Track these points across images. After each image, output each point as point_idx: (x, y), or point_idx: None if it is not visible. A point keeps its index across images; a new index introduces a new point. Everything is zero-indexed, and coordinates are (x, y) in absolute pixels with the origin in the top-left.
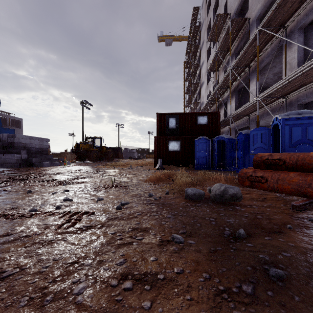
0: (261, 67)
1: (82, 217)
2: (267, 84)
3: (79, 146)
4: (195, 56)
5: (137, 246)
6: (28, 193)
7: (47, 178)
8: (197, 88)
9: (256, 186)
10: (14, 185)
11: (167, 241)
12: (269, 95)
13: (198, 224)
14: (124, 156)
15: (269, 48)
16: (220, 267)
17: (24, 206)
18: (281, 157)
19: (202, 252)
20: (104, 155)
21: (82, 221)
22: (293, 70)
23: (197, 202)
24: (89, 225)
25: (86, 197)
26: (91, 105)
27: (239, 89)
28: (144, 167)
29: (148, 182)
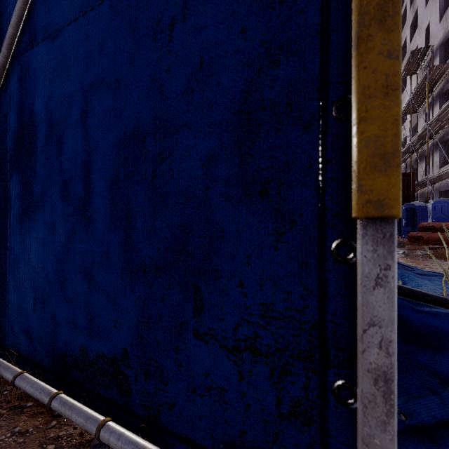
0: None
1: None
2: None
3: None
4: None
5: None
6: None
7: None
8: None
9: (417, 242)
10: None
11: None
12: None
13: None
14: None
15: None
16: None
17: None
18: (433, 225)
19: None
20: None
21: None
22: None
23: None
24: None
25: None
26: None
27: (445, 140)
28: None
29: None
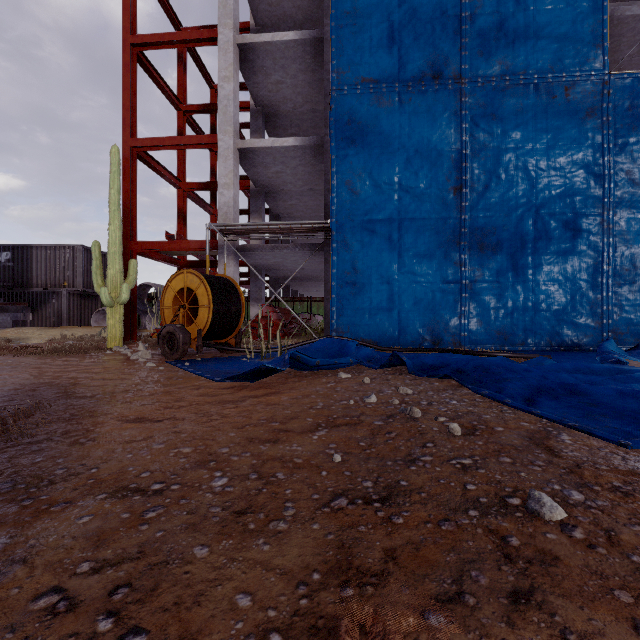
0: None
1: None
2: None
3: None
4: None
5: (91, 553)
6: None
7: None
8: None
9: None
10: None
11: None
12: None
13: None
14: None
15: None
16: None
17: None
18: None
19: None
20: None
21: None
22: None
23: None
24: None
25: None
26: None
27: None
28: None
29: None
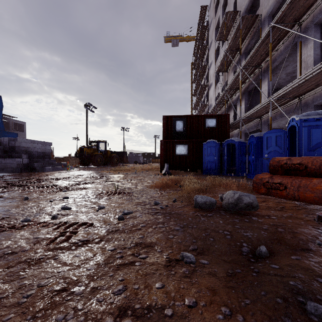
0: (273, 67)
1: (79, 229)
2: (279, 84)
3: (83, 151)
4: (203, 57)
5: (140, 267)
6: (24, 201)
7: (48, 183)
8: (205, 90)
9: (273, 194)
10: (11, 191)
11: (175, 260)
12: (283, 95)
13: (210, 238)
14: (129, 160)
15: (282, 46)
16: (242, 298)
17: (17, 215)
18: (302, 162)
19: (218, 275)
20: (109, 160)
21: (79, 234)
22: (308, 68)
23: (208, 212)
24: (85, 239)
25: (86, 205)
26: (95, 108)
27: (249, 90)
28: (150, 171)
29: (154, 188)
